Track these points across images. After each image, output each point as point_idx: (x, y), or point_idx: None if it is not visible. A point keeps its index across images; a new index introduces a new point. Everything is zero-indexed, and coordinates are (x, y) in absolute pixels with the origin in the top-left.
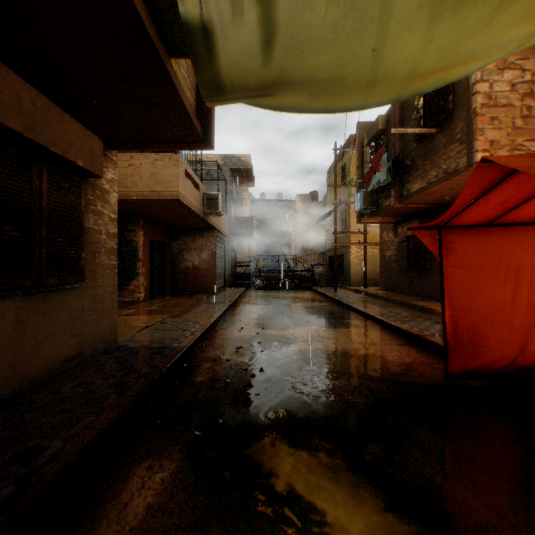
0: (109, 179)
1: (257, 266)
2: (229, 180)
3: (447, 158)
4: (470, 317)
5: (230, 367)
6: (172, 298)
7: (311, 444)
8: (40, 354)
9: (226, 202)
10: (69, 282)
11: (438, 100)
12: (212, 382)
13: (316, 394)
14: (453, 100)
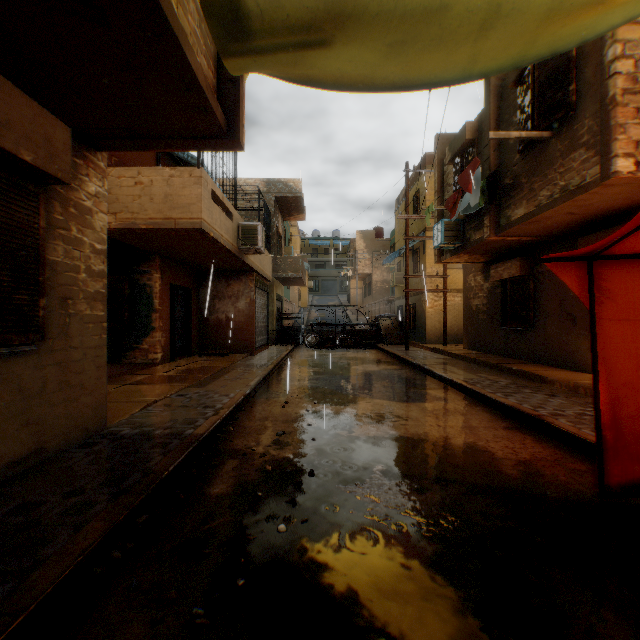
0: (93, 193)
1: (309, 318)
2: (273, 210)
3: (567, 171)
4: (636, 397)
5: (265, 468)
6: (199, 359)
7: (398, 638)
8: None
9: (270, 238)
10: (16, 342)
11: (553, 92)
12: (236, 495)
13: (397, 519)
14: (576, 91)
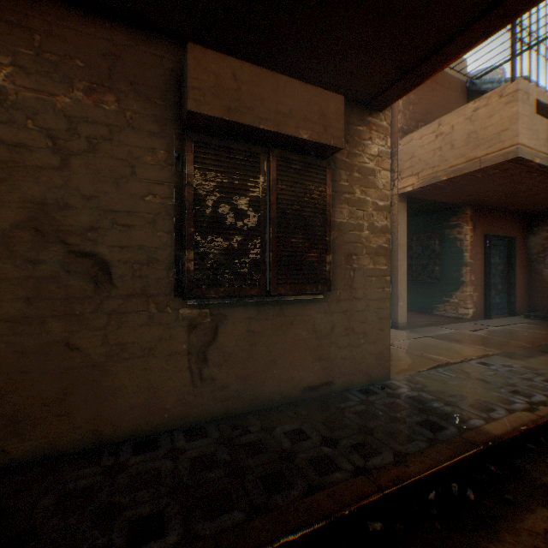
0: (374, 154)
1: None
2: None
3: None
4: None
5: None
6: (523, 320)
7: None
8: (274, 372)
9: None
10: (306, 292)
11: None
12: None
13: None
14: None
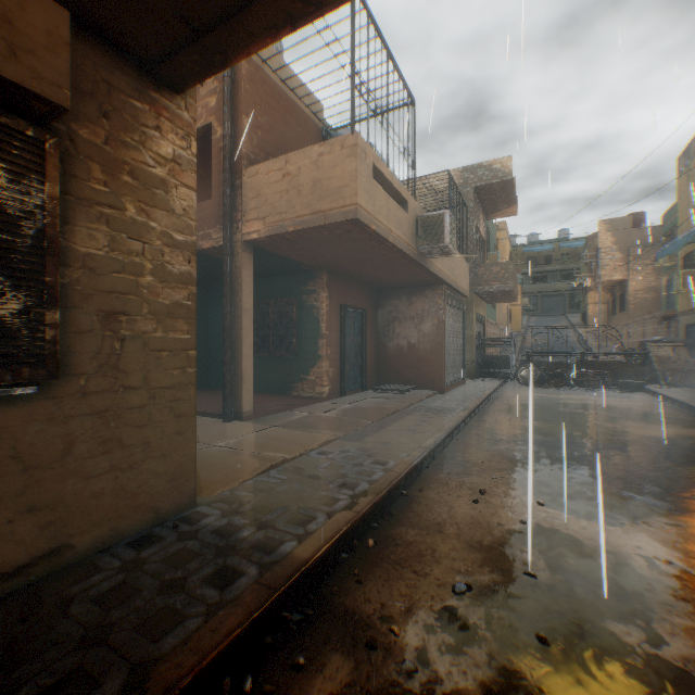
0: (167, 156)
1: (523, 345)
2: (472, 206)
3: None
4: None
5: None
6: (373, 394)
7: None
8: None
9: (466, 241)
10: None
11: None
12: None
13: None
14: None
